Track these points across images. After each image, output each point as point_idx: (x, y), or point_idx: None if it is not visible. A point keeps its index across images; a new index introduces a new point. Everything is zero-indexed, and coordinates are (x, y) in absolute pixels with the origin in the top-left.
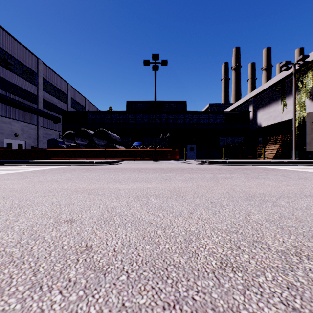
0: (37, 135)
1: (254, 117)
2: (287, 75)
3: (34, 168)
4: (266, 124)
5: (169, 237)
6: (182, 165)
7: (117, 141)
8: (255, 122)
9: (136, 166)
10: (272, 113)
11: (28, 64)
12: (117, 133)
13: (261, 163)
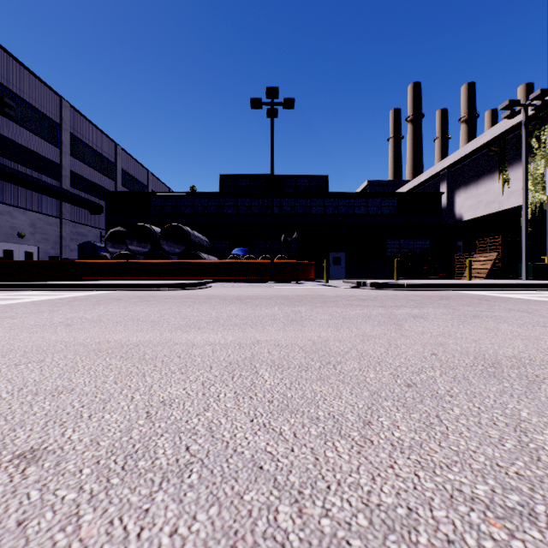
0: (61, 236)
1: (449, 203)
2: (511, 126)
3: (44, 297)
4: (472, 217)
5: (318, 545)
6: (322, 290)
7: (203, 246)
8: (450, 213)
9: (237, 292)
10: (483, 196)
11: (44, 108)
12: (203, 233)
13: (469, 286)
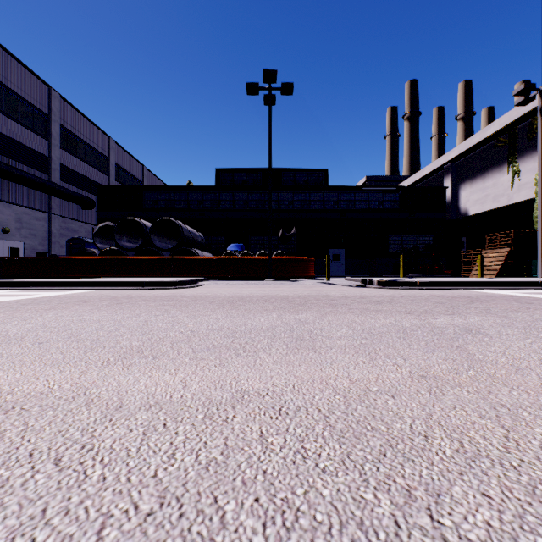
0: (49, 232)
1: (453, 197)
2: (522, 114)
3: (2, 298)
4: (478, 211)
5: None
6: (325, 289)
7: (197, 241)
8: (455, 207)
9: (230, 292)
10: (490, 190)
11: (31, 97)
12: (198, 228)
13: (488, 284)
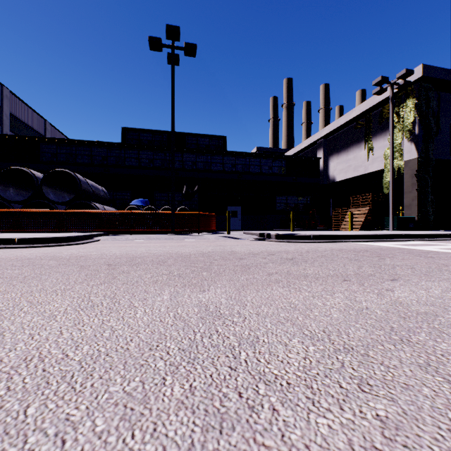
0: None
1: (324, 167)
2: (376, 103)
3: None
4: (343, 178)
5: None
6: (229, 244)
7: (99, 196)
8: (325, 175)
9: (123, 249)
10: (352, 162)
11: None
12: (102, 183)
13: (366, 237)
